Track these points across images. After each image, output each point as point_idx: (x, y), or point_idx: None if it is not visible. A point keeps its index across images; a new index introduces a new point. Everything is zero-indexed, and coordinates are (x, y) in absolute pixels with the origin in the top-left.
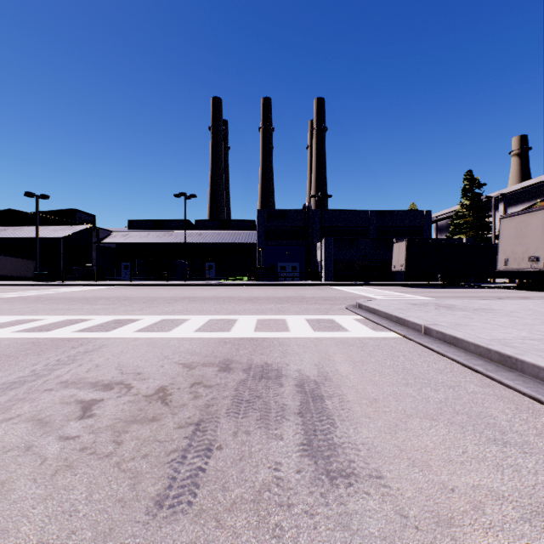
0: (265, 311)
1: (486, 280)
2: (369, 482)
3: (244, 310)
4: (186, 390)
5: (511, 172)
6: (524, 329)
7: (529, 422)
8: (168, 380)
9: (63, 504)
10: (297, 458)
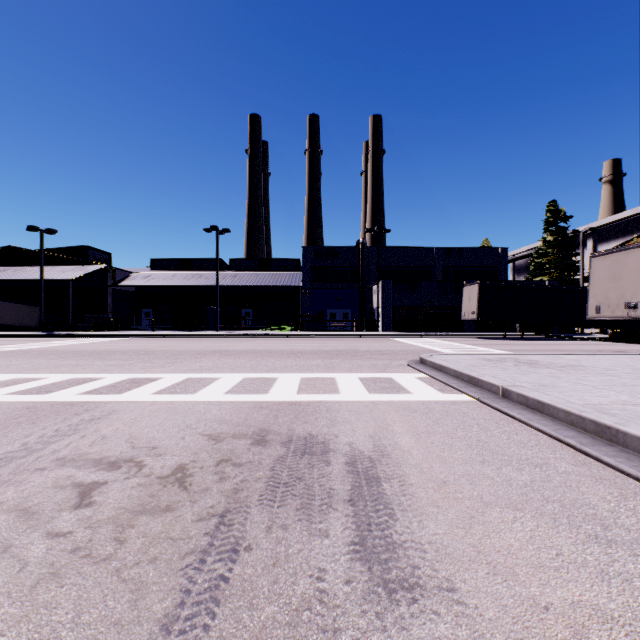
0: (311, 368)
1: (573, 330)
2: (438, 597)
3: (285, 367)
4: (210, 470)
5: (602, 202)
6: (624, 391)
7: (637, 513)
8: (189, 456)
9: (41, 629)
10: (346, 563)
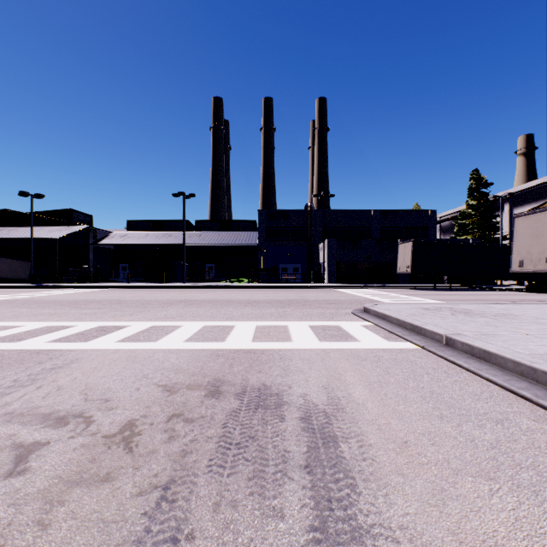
0: (265, 316)
1: (493, 282)
2: None
3: (242, 315)
4: (160, 427)
5: (517, 171)
6: None
7: None
8: (141, 410)
9: None
10: None
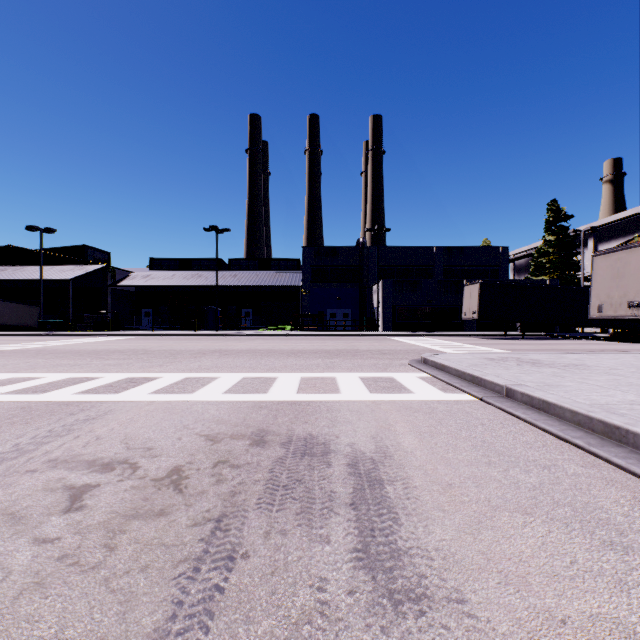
0: (311, 367)
1: (574, 330)
2: (447, 609)
3: (285, 366)
4: (207, 472)
5: (602, 201)
6: (630, 391)
7: None
8: (186, 457)
9: None
10: (348, 571)
